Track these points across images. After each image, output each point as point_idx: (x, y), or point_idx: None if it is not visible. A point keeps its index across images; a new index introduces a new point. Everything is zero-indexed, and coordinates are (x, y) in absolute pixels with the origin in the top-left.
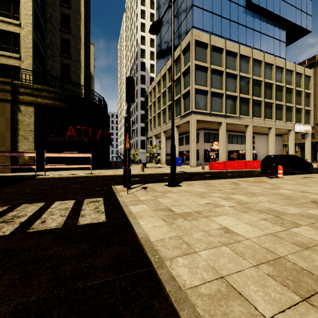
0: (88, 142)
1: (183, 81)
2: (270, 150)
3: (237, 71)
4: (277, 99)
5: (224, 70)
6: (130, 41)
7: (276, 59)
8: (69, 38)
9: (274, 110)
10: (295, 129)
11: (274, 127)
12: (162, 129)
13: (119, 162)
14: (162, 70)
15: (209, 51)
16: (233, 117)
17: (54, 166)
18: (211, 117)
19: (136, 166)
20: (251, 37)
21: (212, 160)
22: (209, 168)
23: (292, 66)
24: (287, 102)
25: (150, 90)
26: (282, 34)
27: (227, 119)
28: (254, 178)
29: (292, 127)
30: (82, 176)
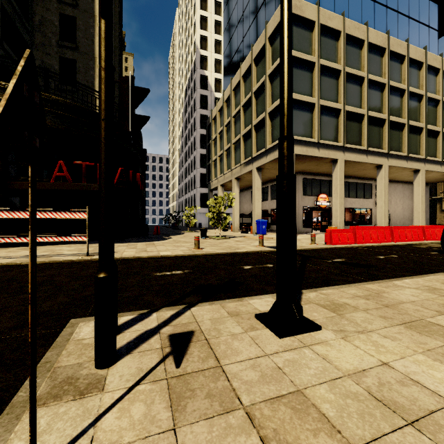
0: (96, 192)
1: (270, 90)
2: (416, 207)
3: (364, 72)
4: (428, 122)
5: (342, 69)
6: (185, 47)
7: (427, 53)
8: (74, 15)
9: (423, 139)
10: None
11: (423, 169)
12: (233, 175)
13: (167, 227)
14: (234, 79)
15: (316, 34)
16: (357, 151)
17: (3, 240)
18: (320, 149)
19: (190, 235)
20: (383, 18)
21: (316, 224)
22: (326, 241)
23: None
24: None
25: (214, 114)
26: (432, 15)
27: (347, 155)
28: None
29: None
30: (63, 261)
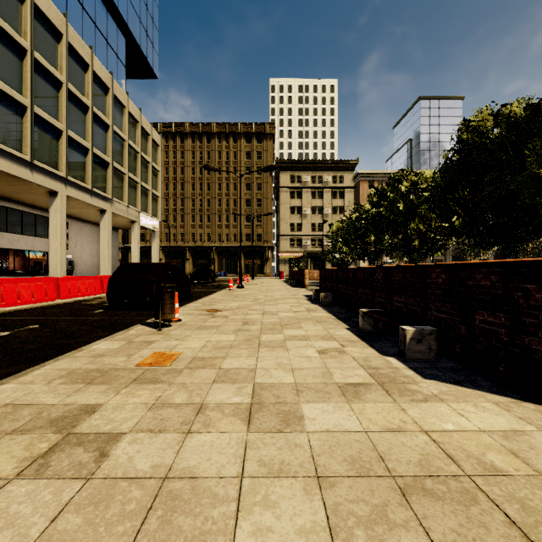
0: None
1: None
2: (103, 254)
3: (27, 42)
4: (115, 159)
5: None
6: None
7: (114, 81)
8: None
9: (110, 176)
10: (142, 222)
11: (110, 211)
12: None
13: None
14: None
15: None
16: (14, 158)
17: None
18: None
19: None
20: None
21: None
22: None
23: (137, 112)
24: (131, 171)
25: None
26: (121, 47)
27: None
28: (118, 342)
29: (138, 217)
30: None
